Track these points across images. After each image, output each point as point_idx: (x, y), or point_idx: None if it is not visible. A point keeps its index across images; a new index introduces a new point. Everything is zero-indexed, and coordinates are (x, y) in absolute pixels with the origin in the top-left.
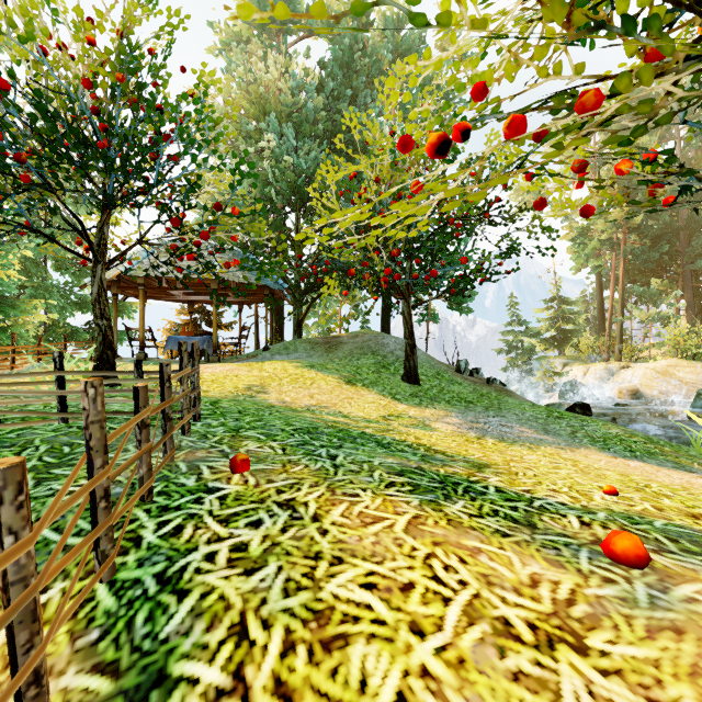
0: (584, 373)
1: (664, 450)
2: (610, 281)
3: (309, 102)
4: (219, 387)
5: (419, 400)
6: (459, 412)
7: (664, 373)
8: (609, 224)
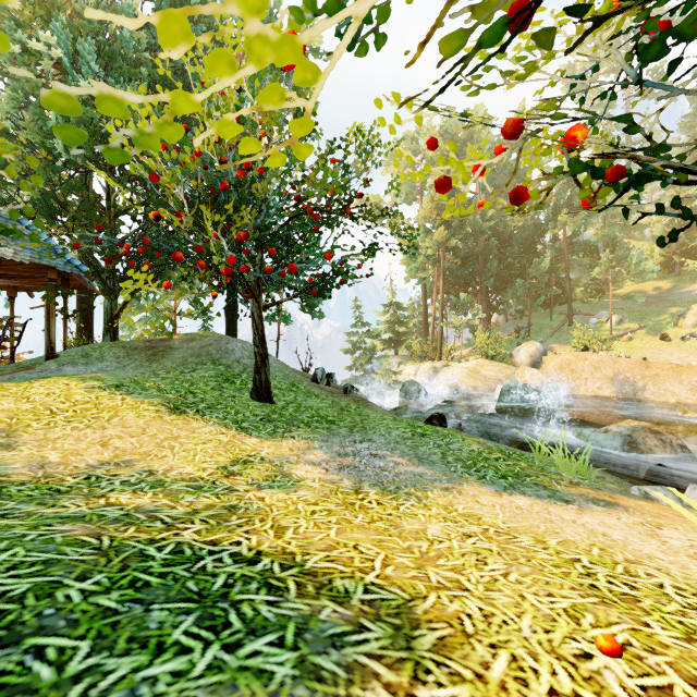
0: (416, 371)
1: (522, 466)
2: (432, 291)
3: (125, 30)
4: None
5: (273, 427)
6: (322, 441)
7: (474, 371)
8: (434, 242)
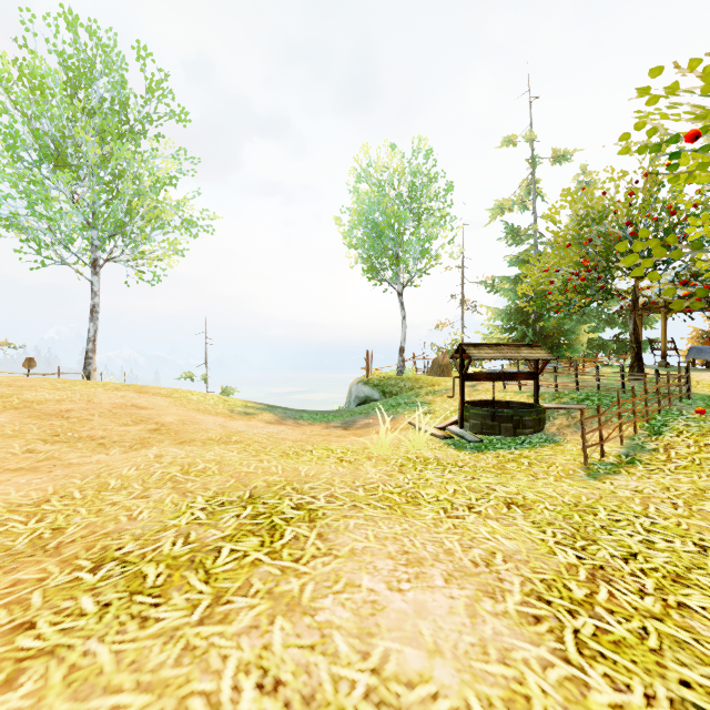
0: None
1: None
2: None
3: None
4: None
5: None
6: None
7: None
8: None
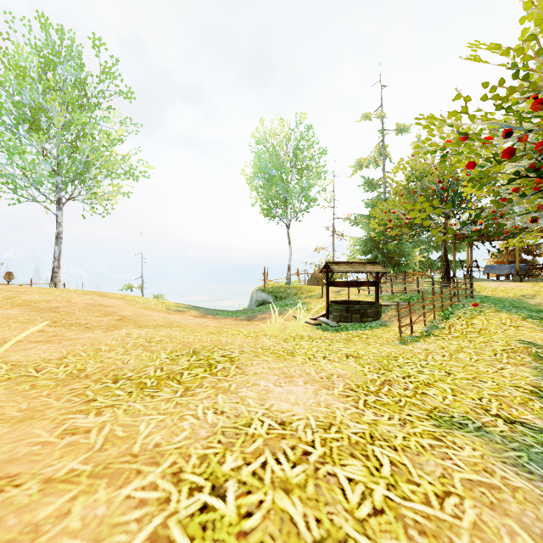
0: None
1: None
2: None
3: None
4: (503, 294)
5: None
6: None
7: None
8: None
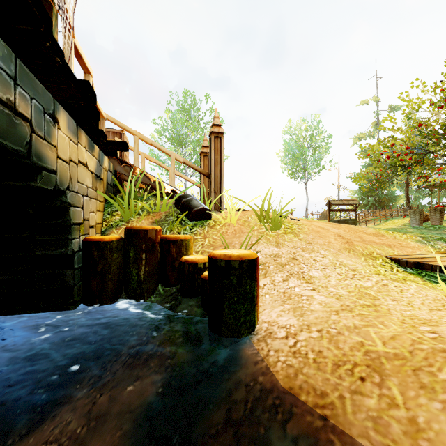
0: None
1: None
2: None
3: None
4: (445, 218)
5: None
6: None
7: None
8: None
